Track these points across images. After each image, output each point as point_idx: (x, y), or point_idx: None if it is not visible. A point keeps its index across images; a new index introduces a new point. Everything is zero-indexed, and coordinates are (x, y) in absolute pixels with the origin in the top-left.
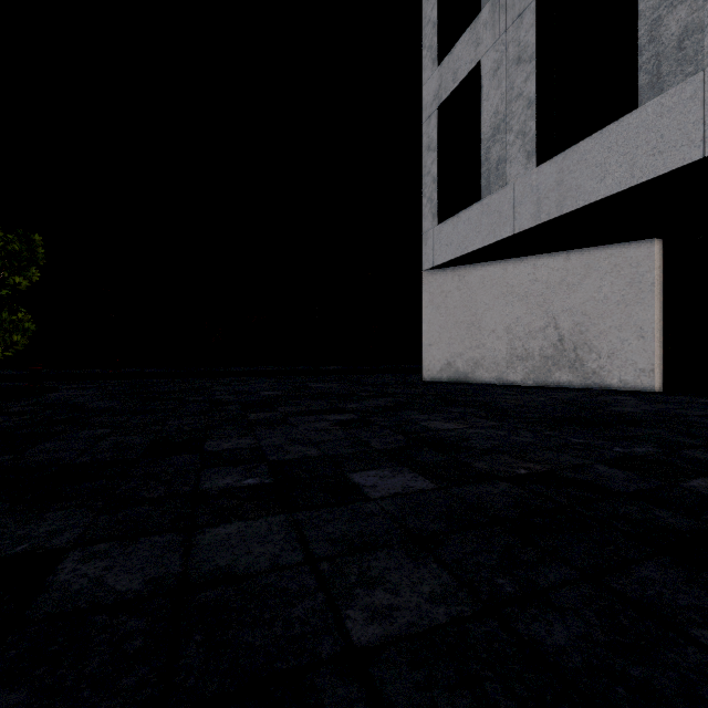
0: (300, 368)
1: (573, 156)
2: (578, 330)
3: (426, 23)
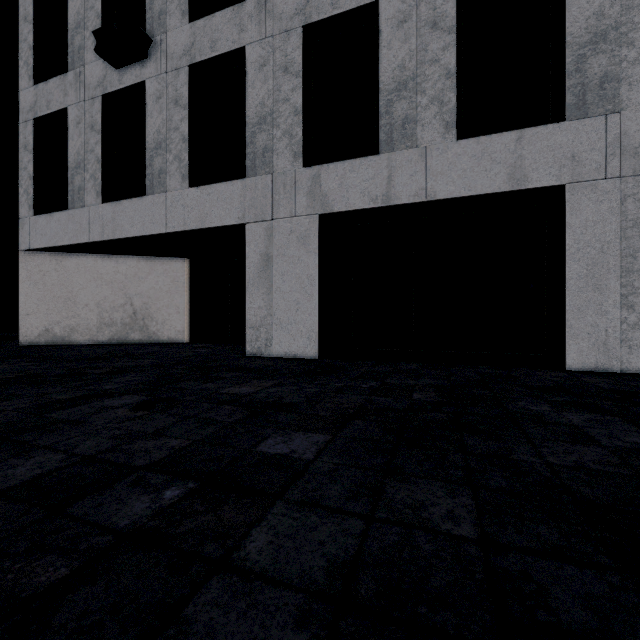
0: None
1: (120, 207)
2: (145, 307)
3: (23, 39)
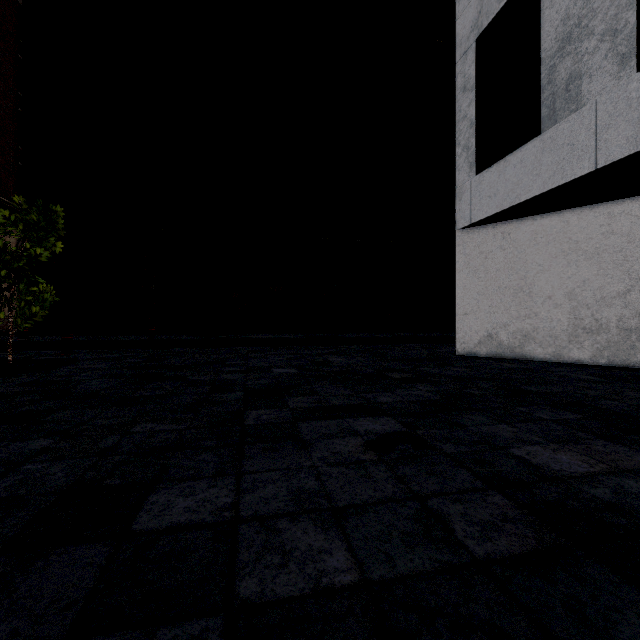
0: (319, 336)
1: None
2: None
3: None
